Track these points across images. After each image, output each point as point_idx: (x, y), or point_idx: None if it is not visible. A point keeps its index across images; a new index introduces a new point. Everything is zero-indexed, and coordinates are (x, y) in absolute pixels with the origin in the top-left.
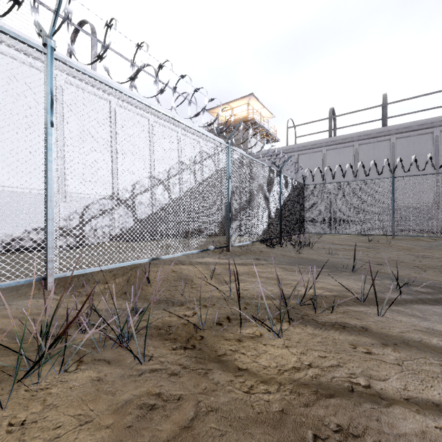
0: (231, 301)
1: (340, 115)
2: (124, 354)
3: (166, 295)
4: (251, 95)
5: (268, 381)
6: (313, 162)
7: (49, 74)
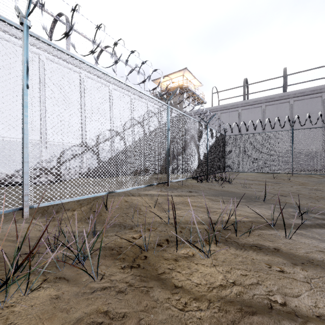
0: (169, 226)
1: (251, 84)
2: (81, 273)
3: (120, 220)
4: (185, 69)
5: (199, 298)
6: (232, 119)
7: (25, 46)
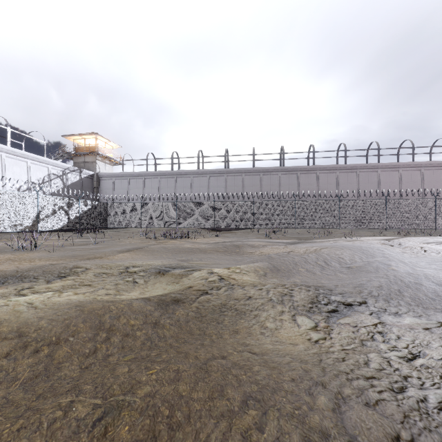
0: None
1: (152, 159)
2: None
3: None
4: (97, 134)
5: None
6: (138, 185)
7: None
